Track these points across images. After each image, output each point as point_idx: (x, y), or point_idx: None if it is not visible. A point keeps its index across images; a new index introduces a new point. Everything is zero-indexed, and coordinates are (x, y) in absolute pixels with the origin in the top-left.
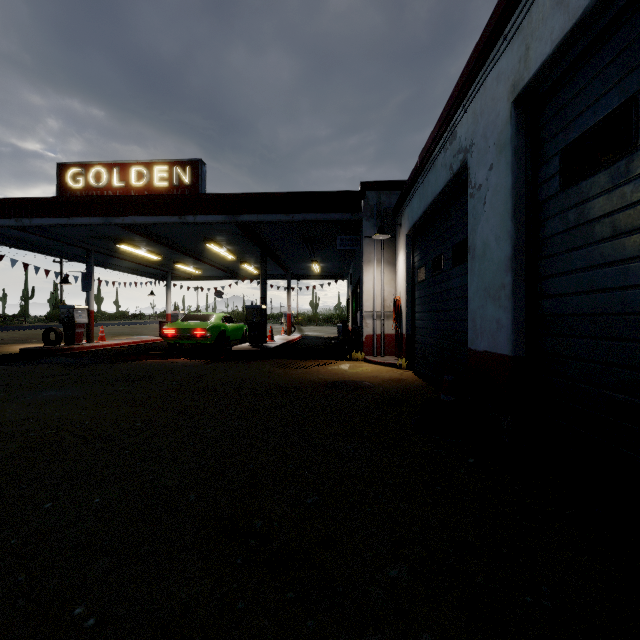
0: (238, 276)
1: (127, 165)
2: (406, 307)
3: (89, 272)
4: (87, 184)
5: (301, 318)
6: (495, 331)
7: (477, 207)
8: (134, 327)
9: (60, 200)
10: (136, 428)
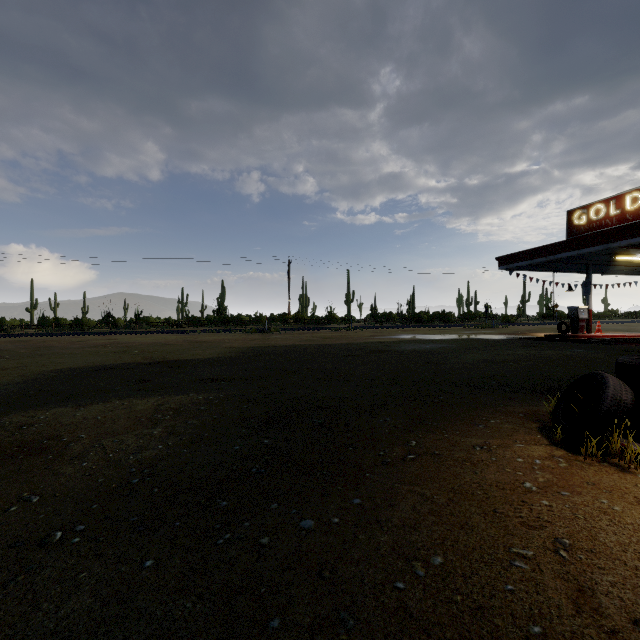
0: None
1: (622, 196)
2: None
3: (588, 281)
4: (588, 219)
5: None
6: None
7: None
8: (627, 325)
9: (572, 240)
10: None
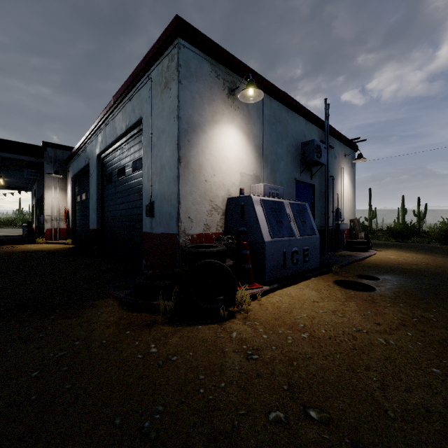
0: None
1: None
2: (72, 214)
3: None
4: None
5: None
6: (94, 222)
7: (91, 181)
8: None
9: None
10: None
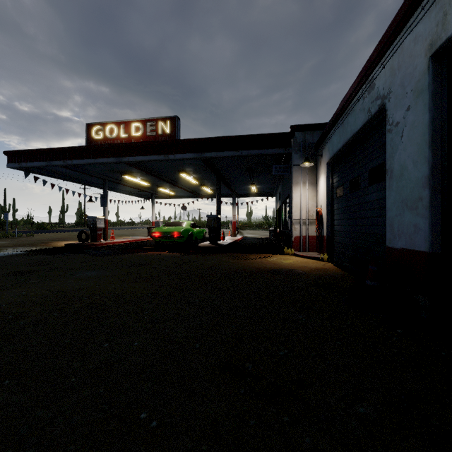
0: (199, 195)
1: (129, 122)
2: (327, 216)
3: (105, 194)
4: (104, 136)
5: (240, 224)
6: (412, 233)
7: (394, 139)
8: (130, 230)
9: (89, 147)
10: (148, 297)
